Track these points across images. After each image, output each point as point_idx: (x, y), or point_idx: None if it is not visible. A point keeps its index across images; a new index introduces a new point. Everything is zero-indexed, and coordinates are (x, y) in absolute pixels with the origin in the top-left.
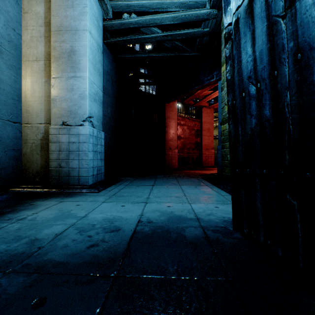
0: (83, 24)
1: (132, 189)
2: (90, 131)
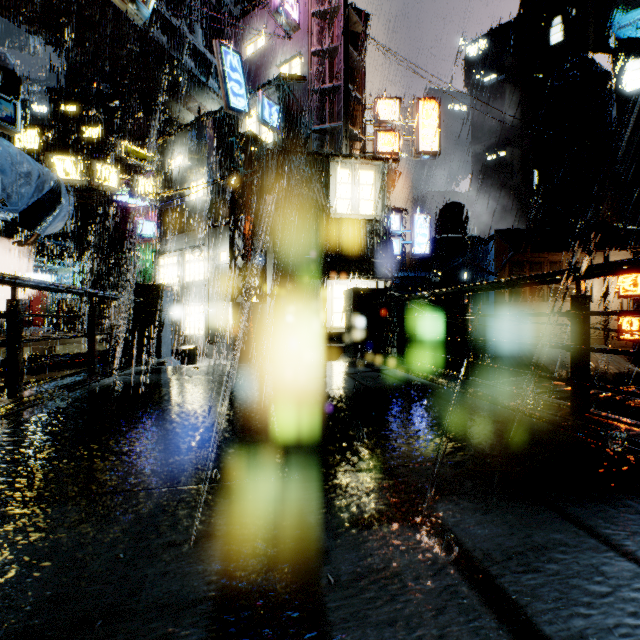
0: None
1: None
2: None
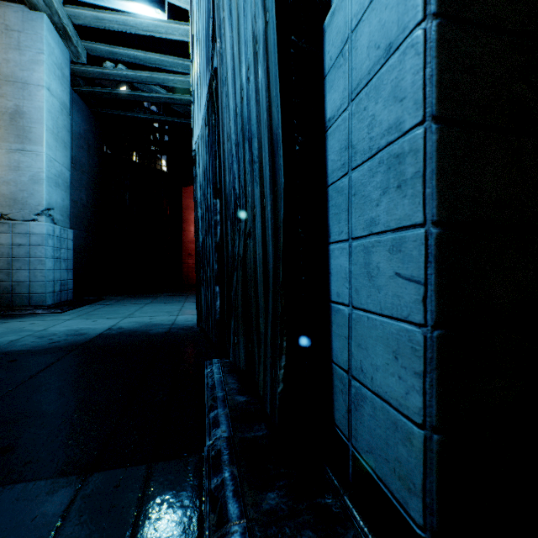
0: (37, 77)
1: (114, 308)
2: (49, 230)
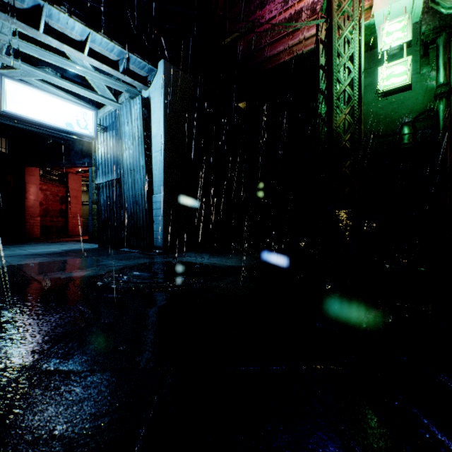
0: None
1: (28, 247)
2: None
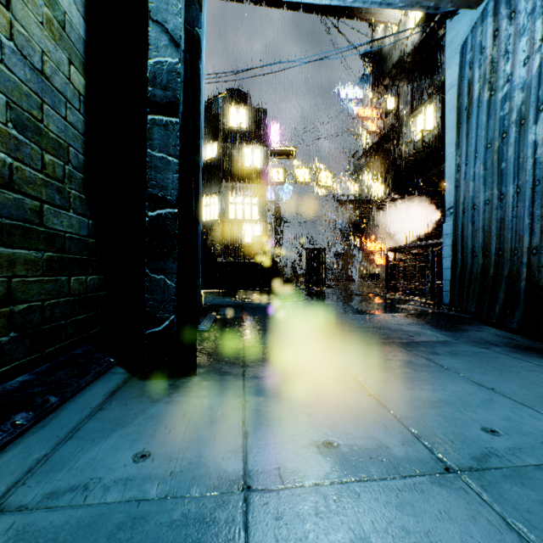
0: None
1: None
2: None
